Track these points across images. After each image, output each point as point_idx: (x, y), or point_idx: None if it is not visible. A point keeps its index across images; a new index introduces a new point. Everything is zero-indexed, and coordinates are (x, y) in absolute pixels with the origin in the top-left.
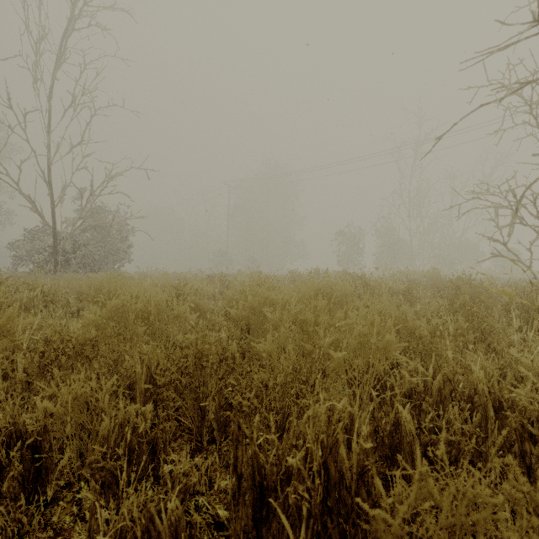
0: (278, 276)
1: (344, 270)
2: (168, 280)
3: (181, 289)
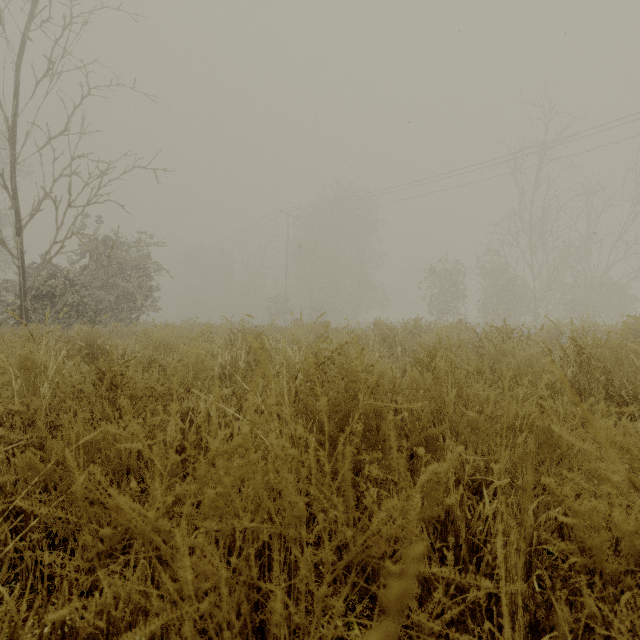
0: (355, 331)
1: (461, 321)
2: (157, 340)
3: (113, 372)
